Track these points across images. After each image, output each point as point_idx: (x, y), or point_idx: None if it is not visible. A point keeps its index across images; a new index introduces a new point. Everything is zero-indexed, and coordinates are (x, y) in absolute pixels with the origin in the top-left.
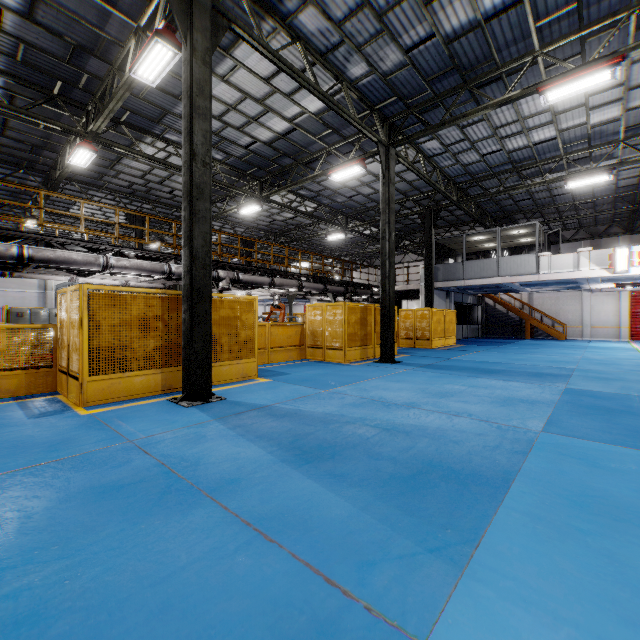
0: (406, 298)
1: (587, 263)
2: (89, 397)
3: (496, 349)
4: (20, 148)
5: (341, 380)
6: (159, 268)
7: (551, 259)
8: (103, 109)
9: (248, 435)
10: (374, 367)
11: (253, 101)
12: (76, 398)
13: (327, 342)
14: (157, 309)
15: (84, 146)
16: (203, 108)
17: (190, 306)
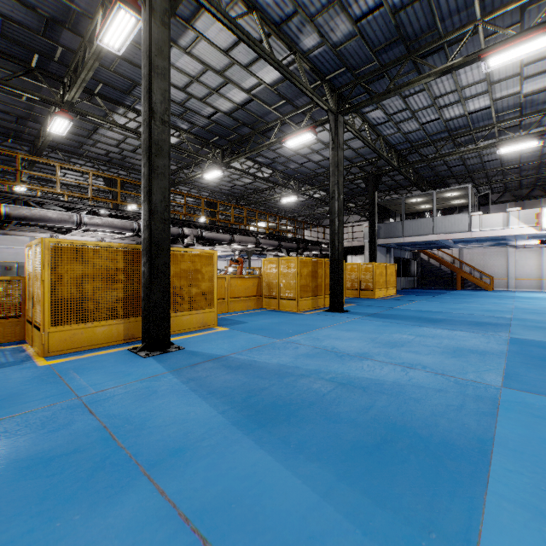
0: (351, 254)
1: (515, 221)
2: (51, 347)
3: (433, 299)
4: (7, 119)
5: (295, 329)
6: (129, 226)
7: (482, 218)
8: (76, 79)
9: (201, 390)
10: (325, 316)
11: (214, 73)
12: (39, 348)
13: (281, 293)
14: (119, 262)
15: (61, 115)
16: (162, 68)
17: (149, 259)
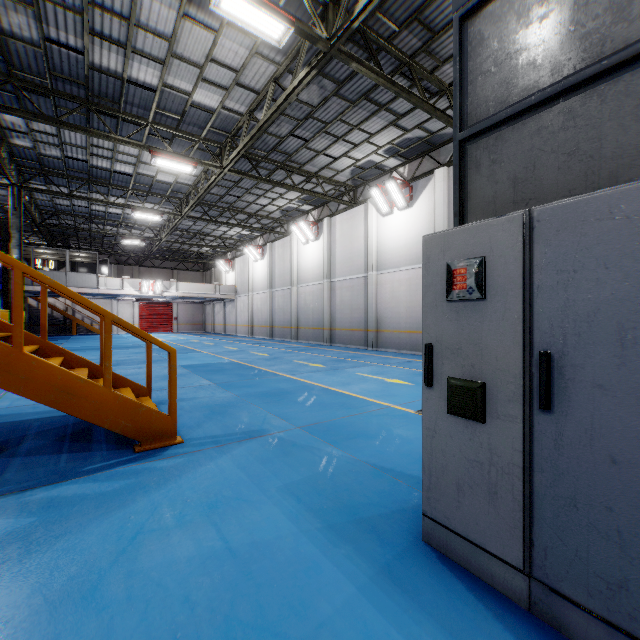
0: None
1: (128, 286)
2: None
3: (73, 341)
4: None
5: None
6: None
7: (107, 280)
8: None
9: None
10: None
11: None
12: None
13: None
14: None
15: None
16: None
17: None
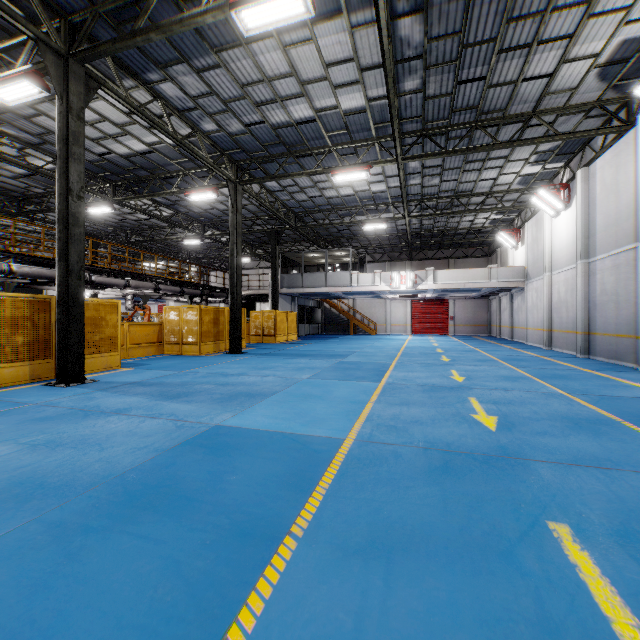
0: (259, 301)
1: (379, 281)
2: None
3: (323, 342)
4: None
5: (195, 365)
6: None
7: (359, 276)
8: None
9: (128, 394)
10: (224, 357)
11: (112, 124)
12: None
13: (184, 339)
14: (26, 311)
15: None
16: (78, 154)
17: (67, 309)
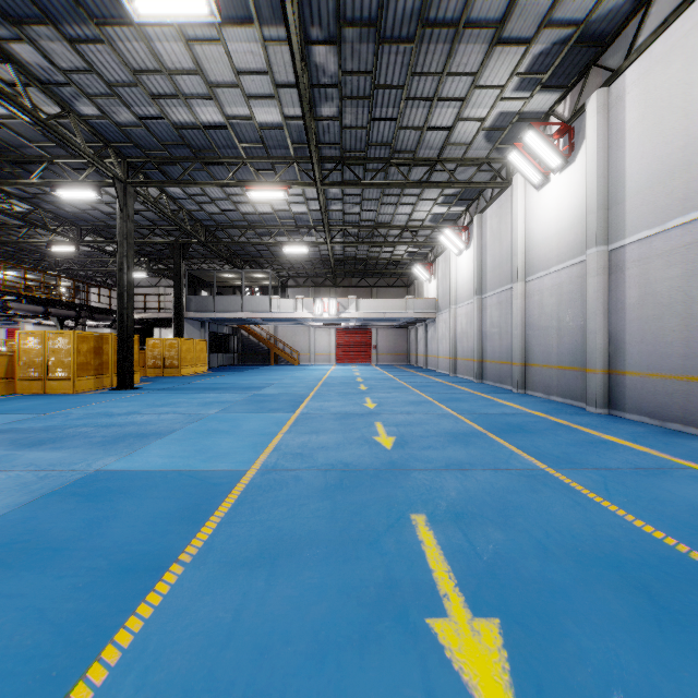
0: (160, 326)
1: (301, 307)
2: None
3: (238, 374)
4: None
5: (67, 406)
6: None
7: (280, 301)
8: None
9: None
10: (109, 394)
11: None
12: None
13: (50, 373)
14: None
15: None
16: None
17: None
